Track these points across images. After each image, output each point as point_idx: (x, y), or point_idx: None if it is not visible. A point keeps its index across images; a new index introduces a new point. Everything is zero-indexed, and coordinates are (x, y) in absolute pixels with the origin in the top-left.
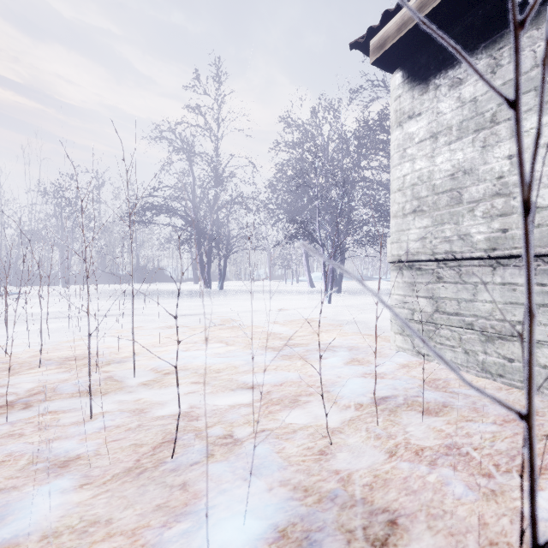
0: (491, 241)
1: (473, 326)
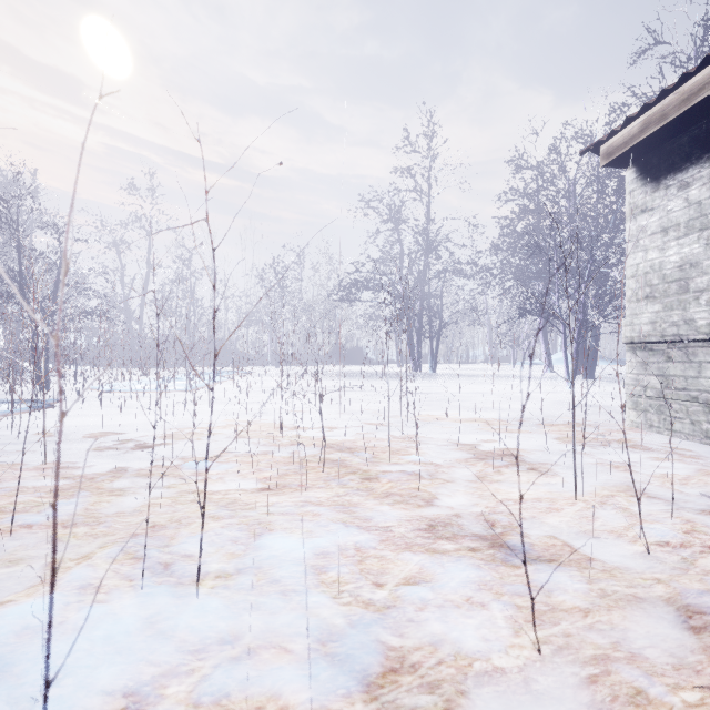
0: None
1: (697, 400)
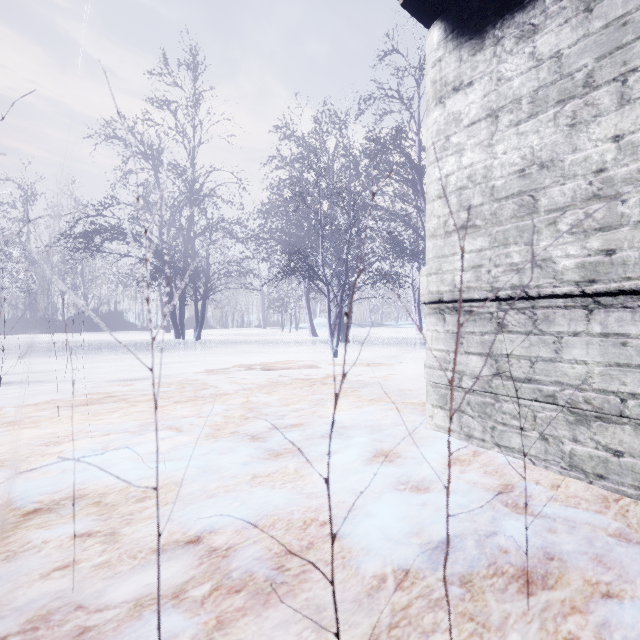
0: (588, 268)
1: (555, 399)
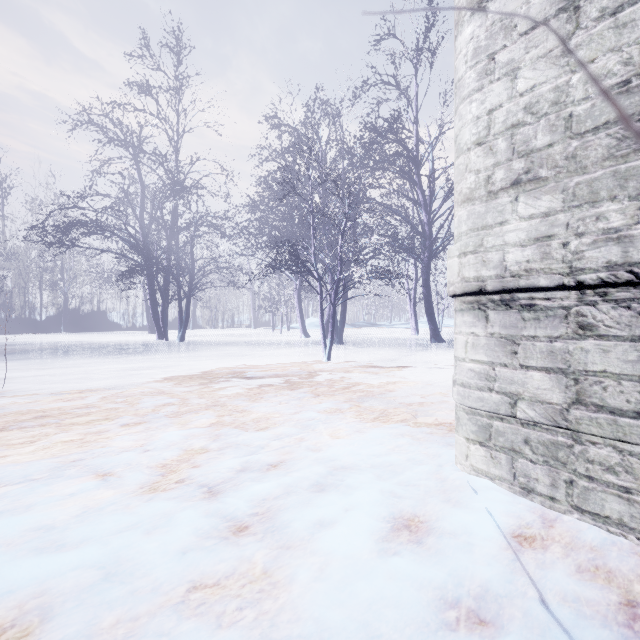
0: None
1: None
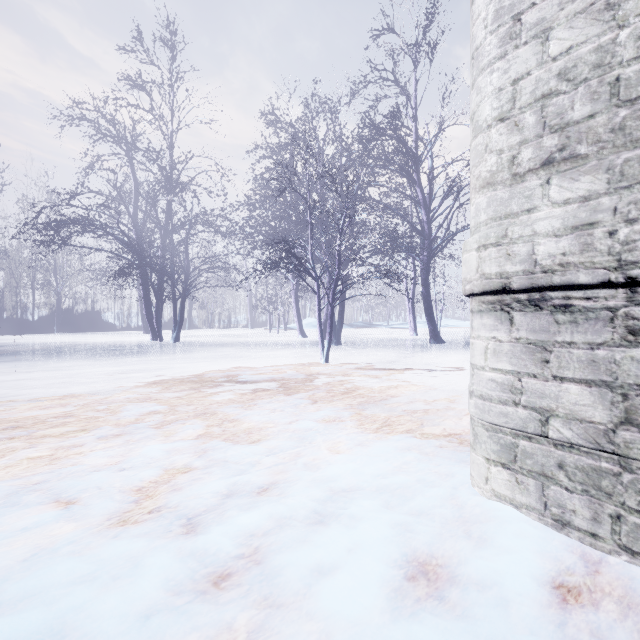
0: None
1: None
